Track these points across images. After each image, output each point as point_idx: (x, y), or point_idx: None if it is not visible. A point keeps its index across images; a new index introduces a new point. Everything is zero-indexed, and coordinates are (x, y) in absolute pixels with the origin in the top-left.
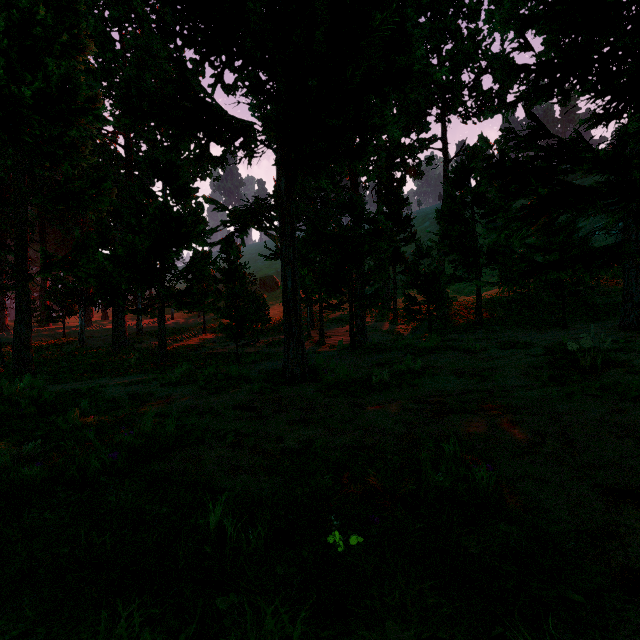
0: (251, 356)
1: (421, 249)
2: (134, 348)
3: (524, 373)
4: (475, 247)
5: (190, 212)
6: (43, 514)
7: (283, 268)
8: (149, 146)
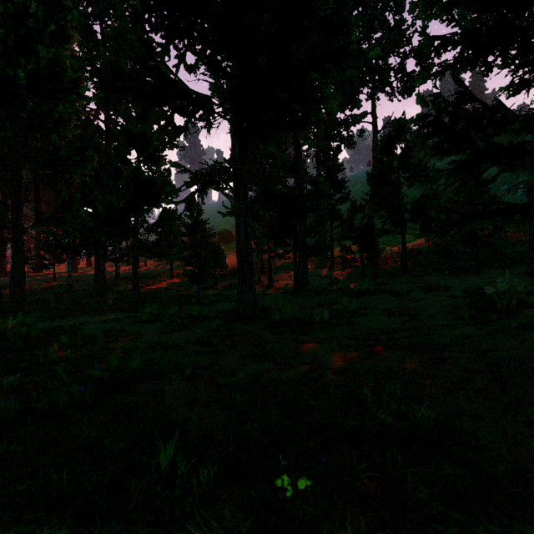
0: (210, 297)
1: (355, 206)
2: (113, 290)
3: (446, 313)
4: (400, 205)
5: (159, 176)
6: (9, 448)
7: (237, 222)
8: (126, 121)
